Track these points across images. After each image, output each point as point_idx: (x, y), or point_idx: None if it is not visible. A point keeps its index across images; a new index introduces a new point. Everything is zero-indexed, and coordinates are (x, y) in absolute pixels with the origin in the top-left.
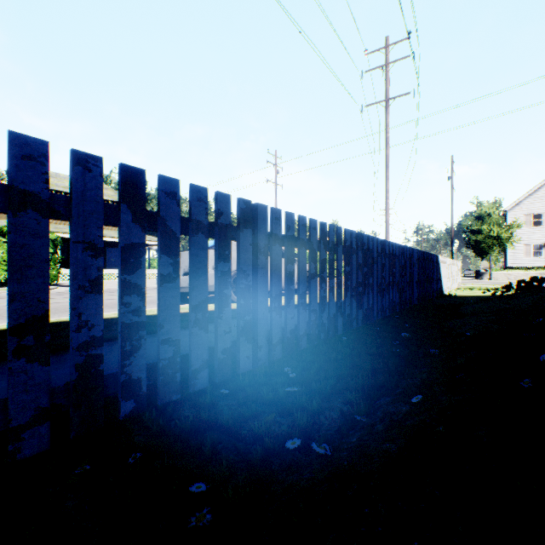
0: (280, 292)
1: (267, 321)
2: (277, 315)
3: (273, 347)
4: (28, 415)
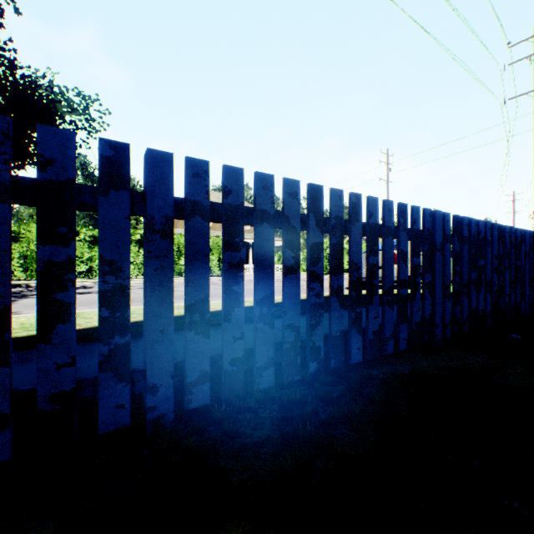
0: (531, 277)
1: (528, 292)
2: (530, 290)
3: (530, 307)
4: (488, 312)
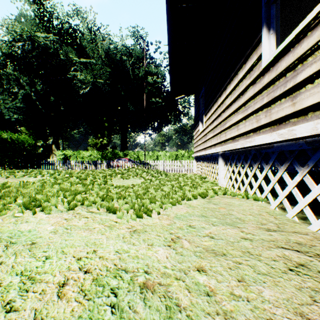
0: None
1: None
2: None
3: None
4: None
